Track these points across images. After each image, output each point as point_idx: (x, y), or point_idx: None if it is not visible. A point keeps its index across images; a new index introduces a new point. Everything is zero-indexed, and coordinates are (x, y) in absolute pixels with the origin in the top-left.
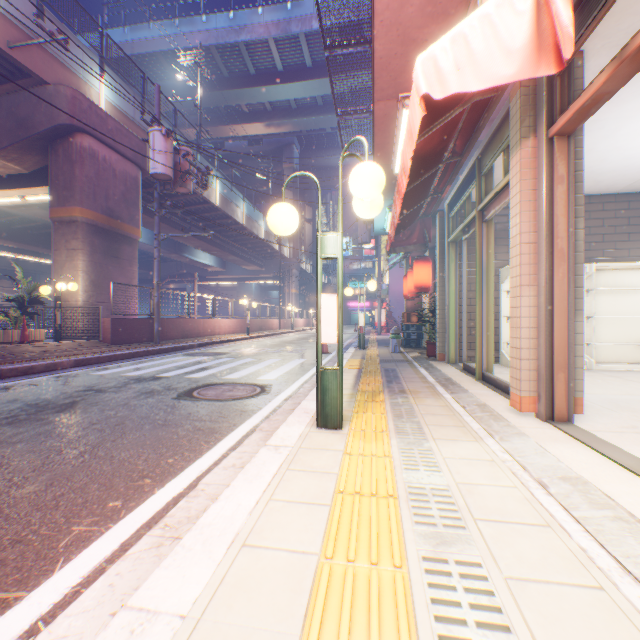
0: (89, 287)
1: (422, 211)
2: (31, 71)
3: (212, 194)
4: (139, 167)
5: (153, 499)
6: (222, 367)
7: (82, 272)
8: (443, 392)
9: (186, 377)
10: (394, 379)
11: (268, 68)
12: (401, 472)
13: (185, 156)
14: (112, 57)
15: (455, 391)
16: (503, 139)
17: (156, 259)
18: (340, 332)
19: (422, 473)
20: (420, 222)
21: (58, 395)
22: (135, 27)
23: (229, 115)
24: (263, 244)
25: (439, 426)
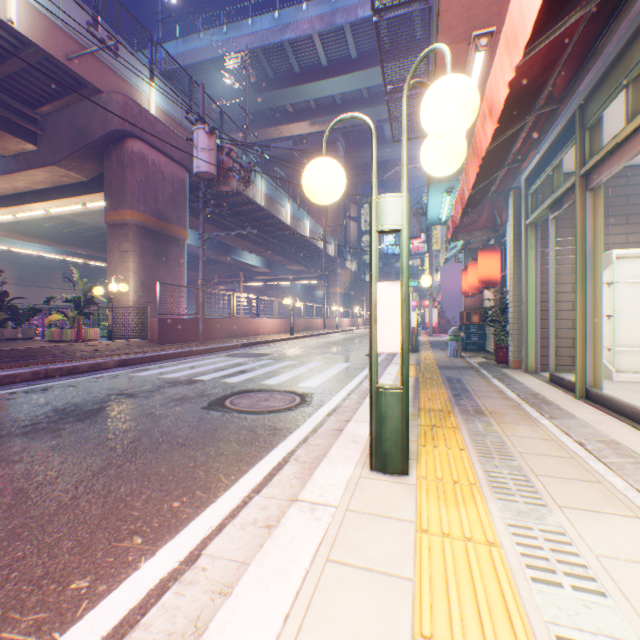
0: (139, 288)
1: (493, 188)
2: (87, 81)
3: (257, 194)
4: (186, 169)
5: (132, 581)
6: (261, 370)
7: (133, 273)
8: (537, 415)
9: (222, 381)
10: (463, 393)
11: (312, 65)
12: (529, 590)
13: (228, 153)
14: (161, 63)
15: (555, 415)
16: (630, 66)
17: (200, 259)
18: (404, 336)
19: (571, 597)
20: (489, 203)
21: (89, 399)
22: (186, 39)
23: (274, 117)
24: (307, 243)
25: (557, 479)
